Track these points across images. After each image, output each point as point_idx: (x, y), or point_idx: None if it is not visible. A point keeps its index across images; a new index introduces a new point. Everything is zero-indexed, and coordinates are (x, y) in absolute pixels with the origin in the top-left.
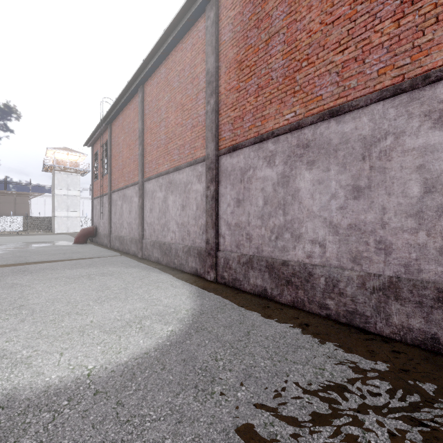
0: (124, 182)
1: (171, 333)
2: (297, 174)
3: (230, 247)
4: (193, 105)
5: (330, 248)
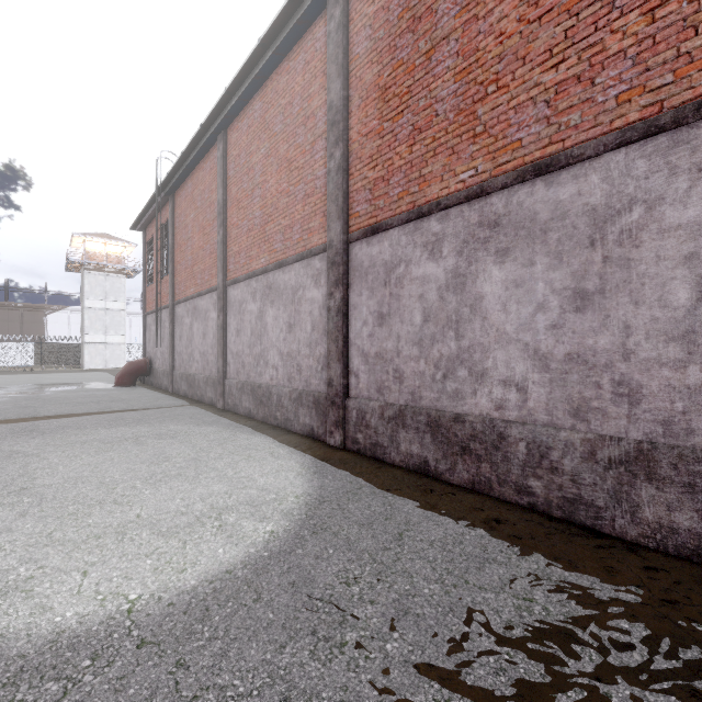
0: (196, 287)
1: (271, 536)
2: (480, 272)
3: (367, 392)
4: (306, 161)
5: (535, 393)
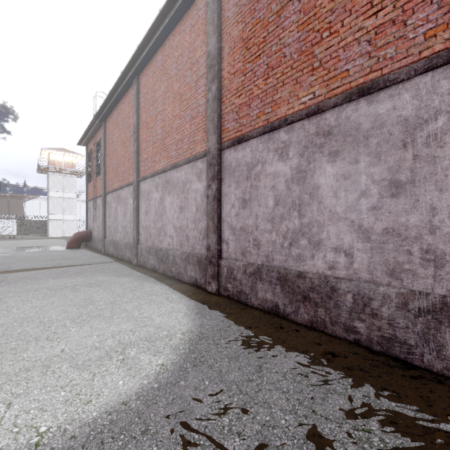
0: (119, 182)
1: (161, 368)
2: (317, 168)
3: (234, 254)
4: (192, 94)
5: (359, 257)
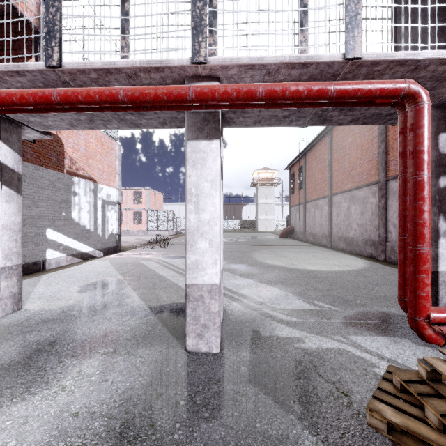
0: (316, 195)
1: (352, 269)
2: None
3: (395, 239)
4: (369, 146)
5: None
